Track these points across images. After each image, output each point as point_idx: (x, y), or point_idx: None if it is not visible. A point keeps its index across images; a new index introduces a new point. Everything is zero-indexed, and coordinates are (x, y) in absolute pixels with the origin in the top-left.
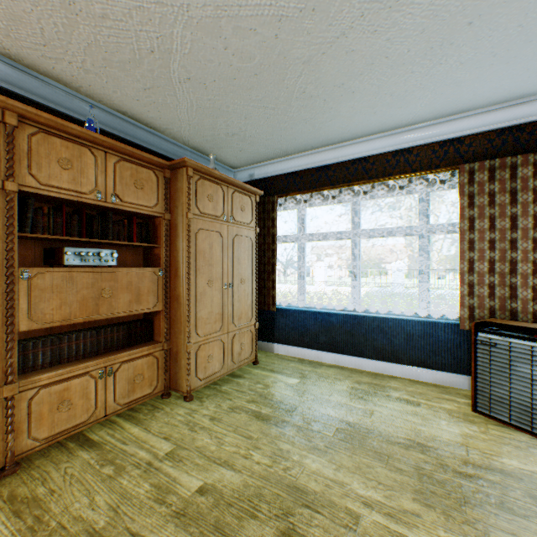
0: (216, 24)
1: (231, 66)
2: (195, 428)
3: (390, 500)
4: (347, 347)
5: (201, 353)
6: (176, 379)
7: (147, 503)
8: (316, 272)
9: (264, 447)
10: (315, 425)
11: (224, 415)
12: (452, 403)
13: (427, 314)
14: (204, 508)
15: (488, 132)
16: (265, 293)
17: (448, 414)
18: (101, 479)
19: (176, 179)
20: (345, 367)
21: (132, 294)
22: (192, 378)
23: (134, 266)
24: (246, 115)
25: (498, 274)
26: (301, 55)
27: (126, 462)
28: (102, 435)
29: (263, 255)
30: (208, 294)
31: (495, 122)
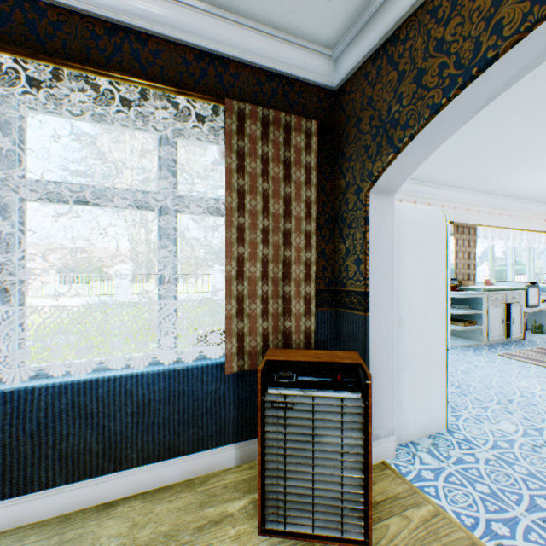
0: None
1: None
2: None
3: None
4: None
5: None
6: None
7: None
8: None
9: None
10: None
11: None
12: (227, 529)
13: (175, 353)
14: None
15: (259, 69)
16: None
17: None
18: None
19: None
20: None
21: None
22: None
23: None
24: None
25: (273, 281)
26: None
27: None
28: None
29: None
30: None
31: (268, 56)
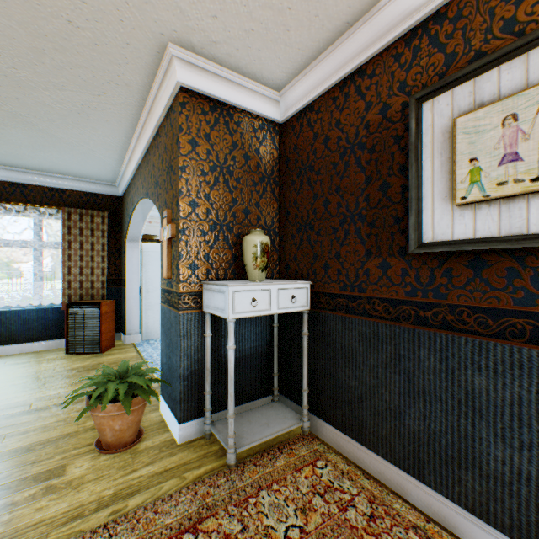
0: None
1: None
2: None
3: None
4: None
5: None
6: None
7: None
8: None
9: None
10: None
11: None
12: (56, 355)
13: (42, 303)
14: None
15: (82, 191)
16: None
17: (50, 360)
18: None
19: None
20: None
21: None
22: None
23: None
24: None
25: (86, 275)
26: None
27: None
28: None
29: None
30: None
31: (85, 187)
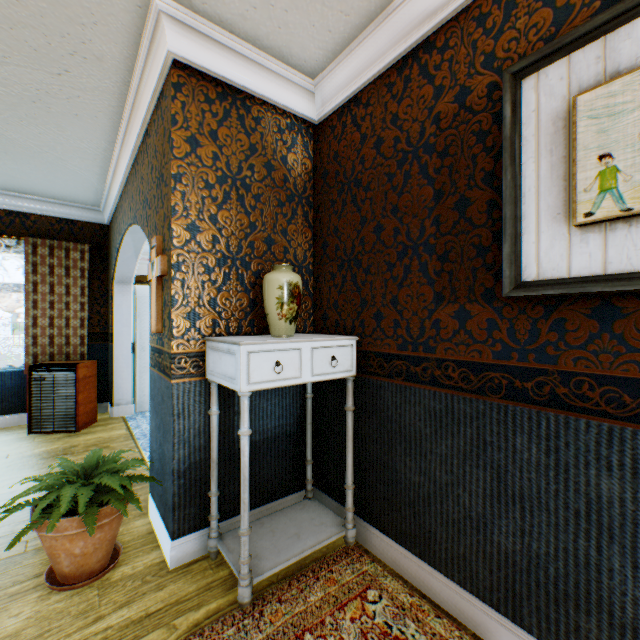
0: None
1: None
2: None
3: None
4: None
5: None
6: None
7: None
8: None
9: None
10: None
11: None
12: (14, 435)
13: None
14: None
15: (53, 217)
16: None
17: (5, 443)
18: None
19: None
20: None
21: None
22: None
23: None
24: None
25: (59, 328)
26: None
27: None
28: None
29: None
30: None
31: (57, 212)
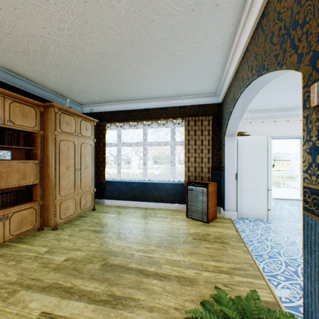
0: (73, 49)
1: (80, 64)
2: (60, 240)
3: (147, 248)
4: (141, 198)
5: (63, 205)
6: (48, 220)
7: (38, 269)
8: (133, 161)
9: (97, 241)
10: (122, 230)
11: (76, 233)
12: (180, 215)
13: (174, 180)
14: (68, 265)
15: (195, 105)
16: (100, 173)
17: (177, 219)
18: (9, 266)
19: (48, 113)
20: (140, 207)
21: (20, 174)
22: (57, 218)
23: (19, 159)
24: (88, 83)
25: (197, 163)
26: (115, 67)
27: (22, 258)
28: (3, 251)
29: (98, 153)
30: (67, 174)
31: (197, 102)
